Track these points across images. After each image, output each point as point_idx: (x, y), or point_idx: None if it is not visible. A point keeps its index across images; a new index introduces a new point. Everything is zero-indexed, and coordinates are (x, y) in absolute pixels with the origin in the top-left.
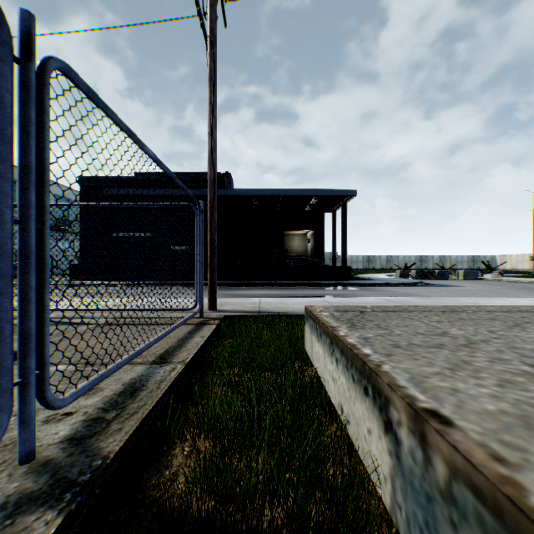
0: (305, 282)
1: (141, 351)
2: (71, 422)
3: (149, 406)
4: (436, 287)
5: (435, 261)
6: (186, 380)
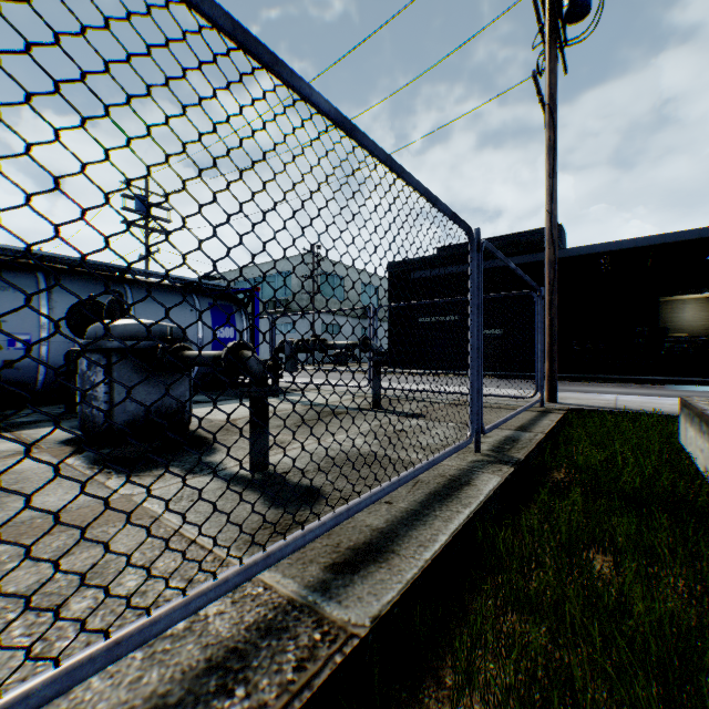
0: (704, 379)
1: (509, 418)
2: (485, 445)
3: (530, 448)
4: None
5: None
6: (549, 443)
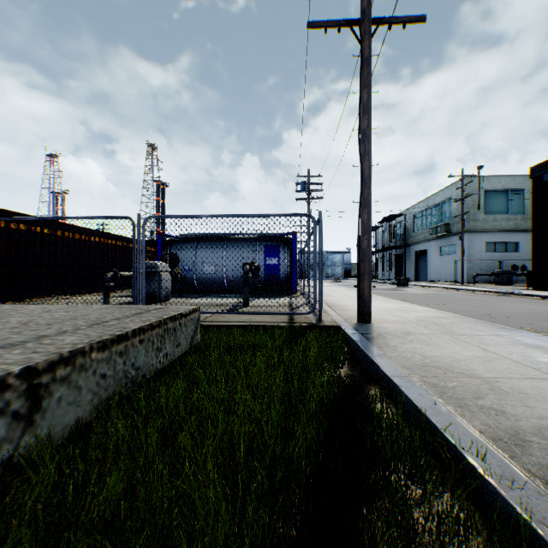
0: None
1: None
2: None
3: None
4: None
5: None
6: None
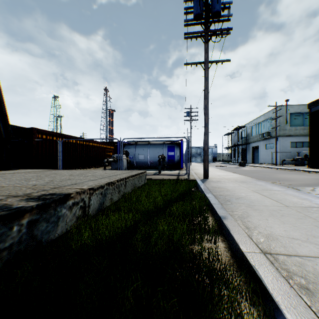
0: None
1: None
2: None
3: None
4: None
5: None
6: None
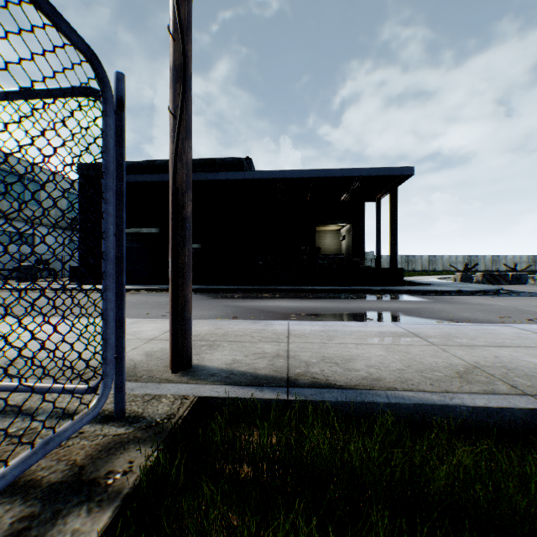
0: (345, 288)
1: None
2: None
3: None
4: (536, 297)
5: (487, 262)
6: None
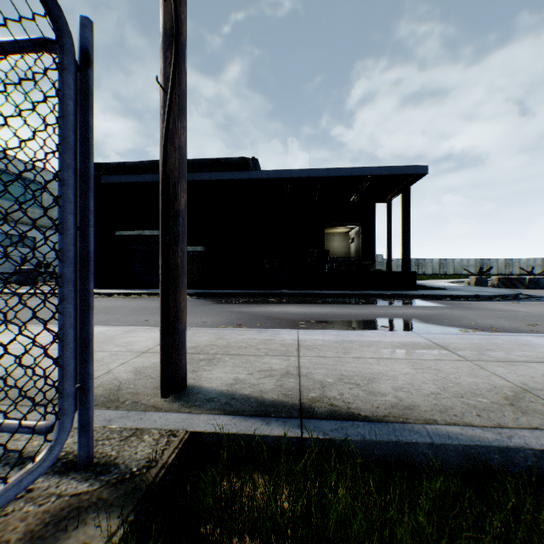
0: (356, 292)
1: None
2: None
3: None
4: None
5: (500, 265)
6: None
